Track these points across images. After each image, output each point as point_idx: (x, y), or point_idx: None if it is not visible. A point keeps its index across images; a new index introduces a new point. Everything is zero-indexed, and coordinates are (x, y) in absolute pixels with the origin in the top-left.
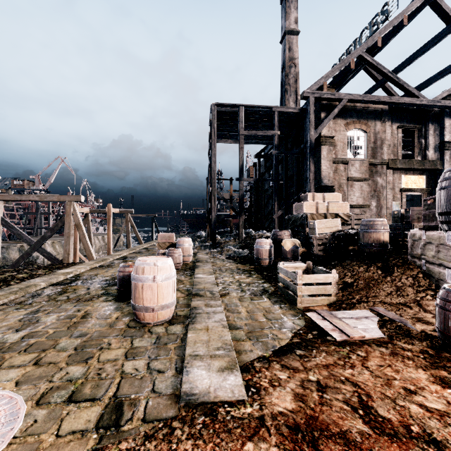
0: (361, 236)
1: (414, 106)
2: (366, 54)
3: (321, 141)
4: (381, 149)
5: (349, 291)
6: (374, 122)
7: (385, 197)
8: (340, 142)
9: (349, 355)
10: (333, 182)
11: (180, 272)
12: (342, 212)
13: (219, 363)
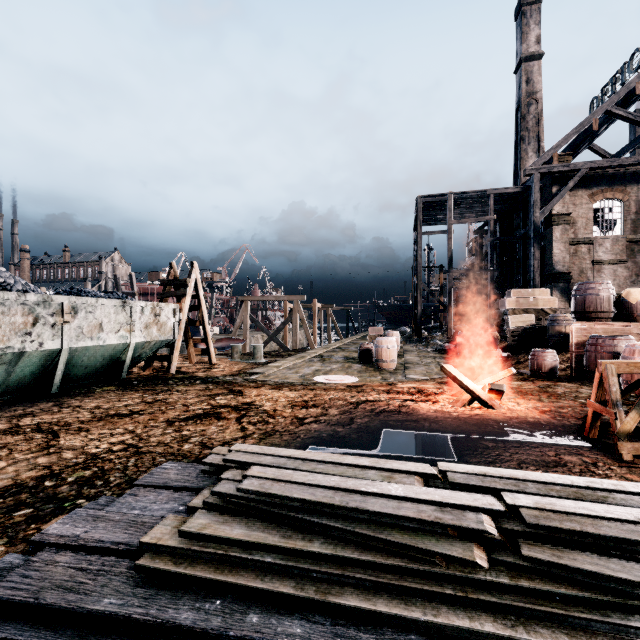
0: (547, 329)
1: None
2: (617, 108)
3: (552, 220)
4: None
5: (516, 365)
6: (636, 187)
7: None
8: (582, 218)
9: None
10: (571, 267)
11: None
12: (550, 307)
13: (420, 375)
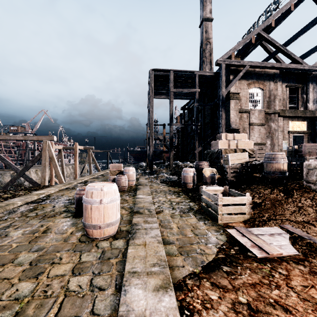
0: (264, 166)
1: (298, 70)
2: (263, 32)
3: (230, 96)
4: (274, 102)
5: (259, 210)
6: (269, 83)
7: (276, 137)
8: (244, 97)
9: (272, 273)
10: (239, 126)
11: (126, 193)
12: (248, 148)
13: (155, 282)
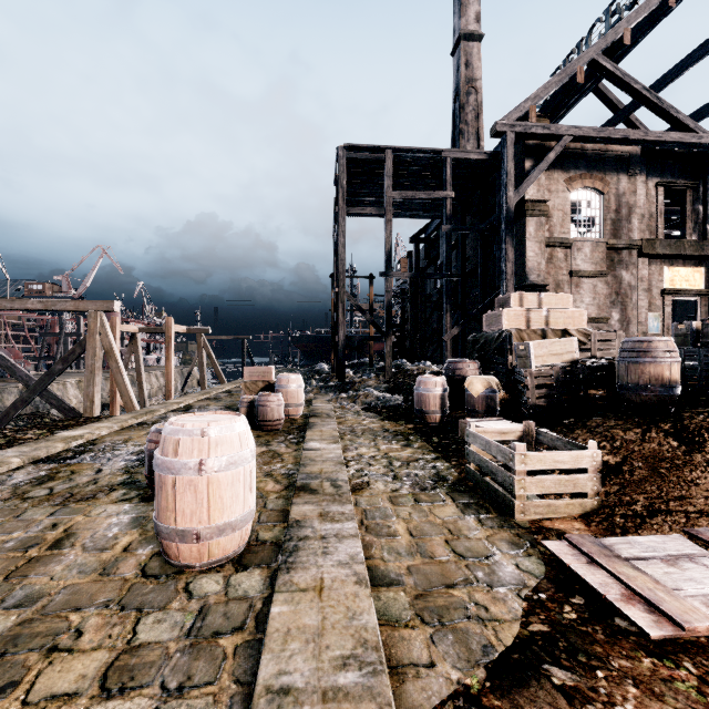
0: (622, 370)
1: (686, 148)
2: (604, 58)
3: (526, 208)
4: (628, 223)
5: (619, 484)
6: (616, 177)
7: (635, 305)
8: (558, 211)
9: None
10: (546, 278)
11: (280, 436)
12: (574, 327)
13: None
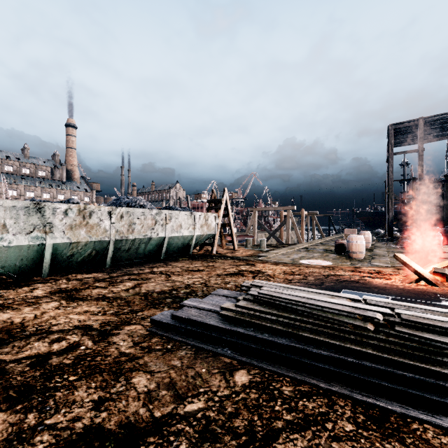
0: None
1: None
2: None
3: None
4: None
5: None
6: None
7: None
8: None
9: None
10: None
11: None
12: None
13: (383, 263)
